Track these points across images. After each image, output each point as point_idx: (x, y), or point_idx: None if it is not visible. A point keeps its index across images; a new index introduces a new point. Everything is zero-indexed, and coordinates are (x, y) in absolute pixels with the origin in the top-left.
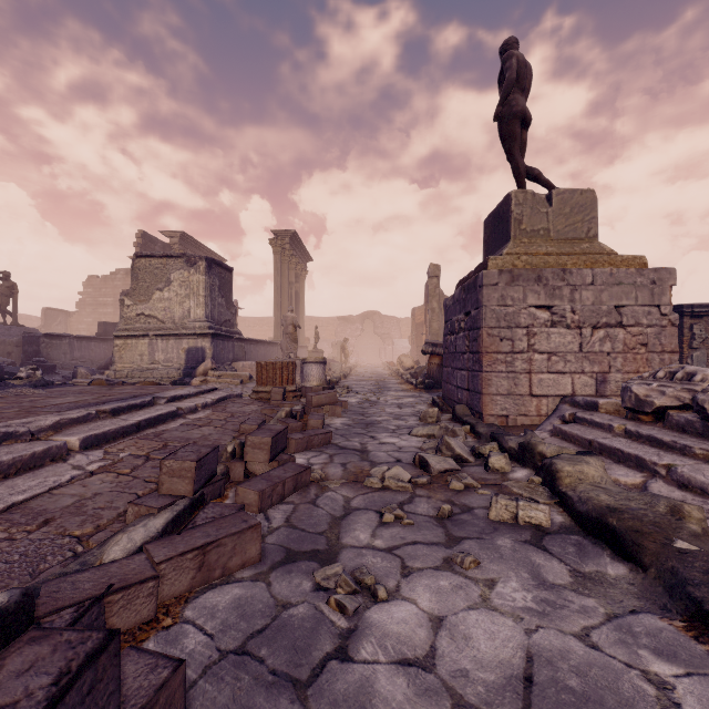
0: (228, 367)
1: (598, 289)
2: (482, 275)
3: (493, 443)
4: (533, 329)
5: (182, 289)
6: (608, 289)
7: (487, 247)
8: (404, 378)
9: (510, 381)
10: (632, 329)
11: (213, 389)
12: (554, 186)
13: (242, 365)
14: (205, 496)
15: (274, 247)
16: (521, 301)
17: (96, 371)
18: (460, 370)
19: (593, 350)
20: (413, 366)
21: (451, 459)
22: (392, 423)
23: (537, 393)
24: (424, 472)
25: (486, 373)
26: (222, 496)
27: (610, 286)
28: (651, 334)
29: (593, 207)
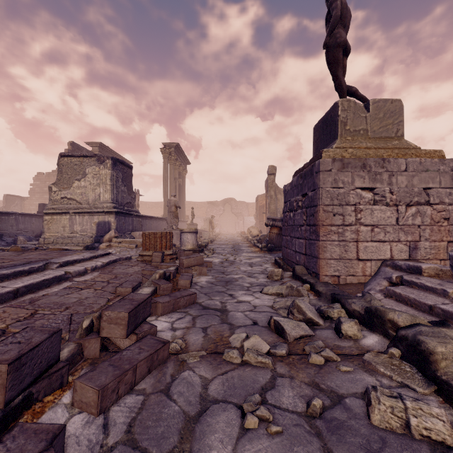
0: (128, 235)
1: (410, 175)
2: (319, 163)
3: (338, 305)
4: (359, 206)
5: (94, 180)
6: (418, 175)
7: (317, 146)
8: (252, 243)
9: (341, 248)
10: (437, 206)
11: (106, 253)
12: (368, 99)
13: (138, 233)
14: (34, 395)
15: (163, 153)
16: (349, 184)
17: (33, 238)
18: (298, 239)
19: (407, 223)
20: (258, 234)
21: (304, 323)
22: (246, 281)
23: (363, 258)
24: (280, 338)
25: (322, 242)
26: (64, 385)
27: (420, 172)
28: (452, 210)
29: (400, 113)
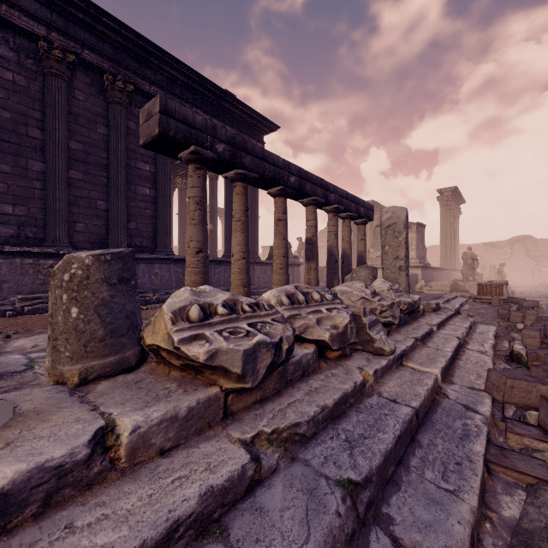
0: (428, 285)
1: None
2: None
3: None
4: None
5: None
6: None
7: None
8: None
9: None
10: None
11: (456, 296)
12: None
13: (435, 284)
14: None
15: (440, 202)
16: None
17: None
18: None
19: None
20: None
21: None
22: None
23: None
24: None
25: None
26: None
27: None
28: None
29: None
